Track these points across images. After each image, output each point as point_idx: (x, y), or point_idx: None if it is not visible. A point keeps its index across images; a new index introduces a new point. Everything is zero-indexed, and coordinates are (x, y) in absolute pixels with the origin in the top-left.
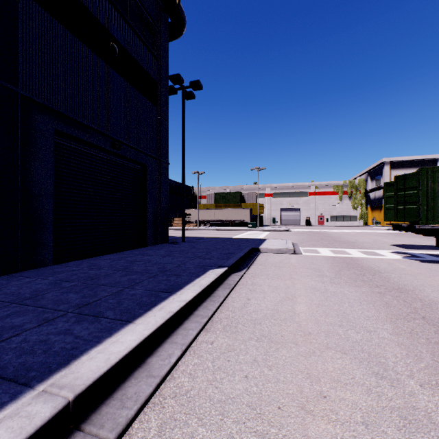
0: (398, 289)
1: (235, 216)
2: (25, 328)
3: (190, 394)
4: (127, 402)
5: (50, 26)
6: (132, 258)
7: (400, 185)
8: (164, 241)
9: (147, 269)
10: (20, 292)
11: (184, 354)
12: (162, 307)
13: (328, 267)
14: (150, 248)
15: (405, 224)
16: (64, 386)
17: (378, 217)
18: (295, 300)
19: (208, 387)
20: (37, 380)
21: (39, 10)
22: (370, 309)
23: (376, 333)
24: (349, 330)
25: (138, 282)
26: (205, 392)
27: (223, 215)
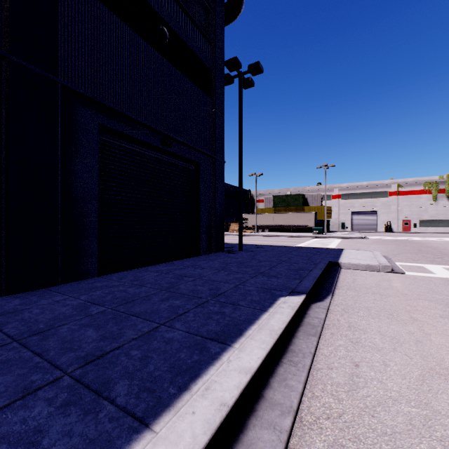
0: None
1: (297, 221)
2: None
3: None
4: None
5: (94, 9)
6: (181, 272)
7: None
8: (220, 249)
9: (195, 291)
10: (37, 319)
11: None
12: (209, 386)
13: None
14: (203, 258)
15: None
16: None
17: None
18: None
19: None
20: None
21: None
22: None
23: None
24: None
25: (181, 315)
26: None
27: (283, 220)
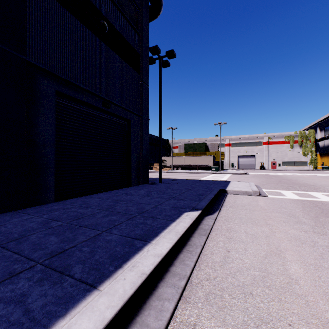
0: None
1: (201, 162)
2: None
3: None
4: None
5: (52, 6)
6: (117, 198)
7: None
8: (145, 182)
9: (127, 210)
10: (12, 231)
11: None
12: (135, 264)
13: (301, 211)
14: (133, 188)
15: None
16: None
17: (328, 163)
18: (283, 256)
19: None
20: None
21: None
22: None
23: None
24: None
25: (117, 225)
26: None
27: (192, 161)
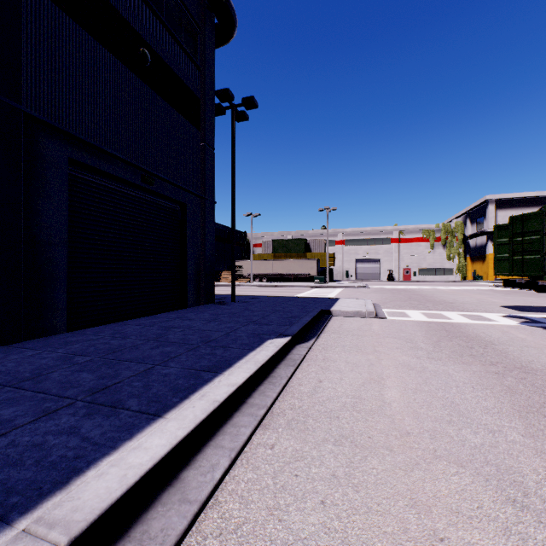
0: (521, 368)
1: (298, 269)
2: (16, 425)
3: (241, 531)
4: (149, 545)
5: (63, 25)
6: (168, 324)
7: (517, 228)
8: (210, 300)
9: (186, 339)
10: (18, 370)
11: (233, 464)
12: (204, 394)
13: (422, 336)
14: (191, 310)
15: (523, 280)
16: (55, 523)
17: (481, 270)
18: (383, 383)
19: (267, 520)
20: (19, 510)
21: (48, 5)
22: (488, 396)
23: (503, 434)
24: (463, 429)
25: (174, 357)
26: (263, 528)
27: (284, 268)
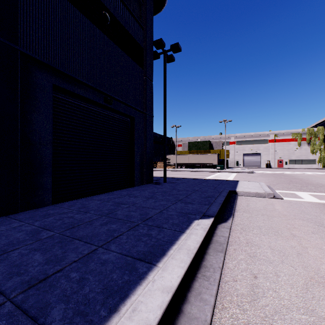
0: None
1: (205, 160)
2: None
3: None
4: None
5: None
6: (119, 200)
7: None
8: (149, 181)
9: (129, 216)
10: None
11: None
12: (136, 307)
13: None
14: (137, 188)
15: None
16: None
17: None
18: None
19: None
20: None
21: None
22: None
23: None
24: None
25: (116, 237)
26: None
27: (196, 159)
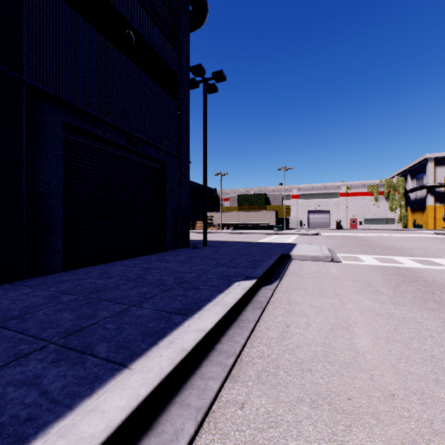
0: None
1: (260, 219)
2: None
3: None
4: None
5: (59, 9)
6: (148, 265)
7: None
8: (185, 245)
9: (161, 280)
10: (9, 308)
11: (199, 428)
12: (173, 341)
13: (380, 280)
14: (169, 253)
15: None
16: None
17: (420, 220)
18: (351, 330)
19: None
20: None
21: None
22: None
23: None
24: None
25: (149, 298)
26: None
27: (247, 218)
